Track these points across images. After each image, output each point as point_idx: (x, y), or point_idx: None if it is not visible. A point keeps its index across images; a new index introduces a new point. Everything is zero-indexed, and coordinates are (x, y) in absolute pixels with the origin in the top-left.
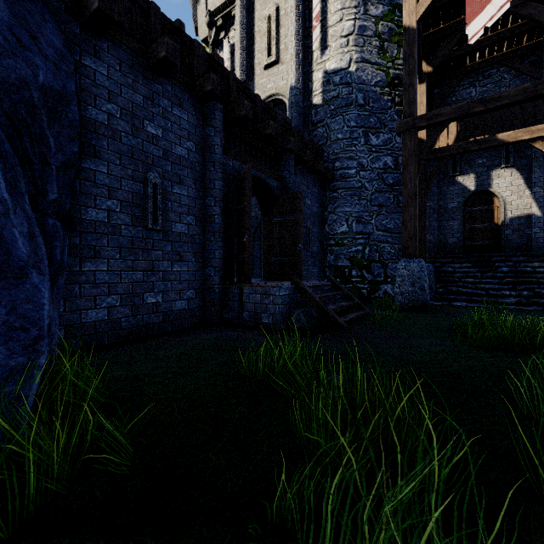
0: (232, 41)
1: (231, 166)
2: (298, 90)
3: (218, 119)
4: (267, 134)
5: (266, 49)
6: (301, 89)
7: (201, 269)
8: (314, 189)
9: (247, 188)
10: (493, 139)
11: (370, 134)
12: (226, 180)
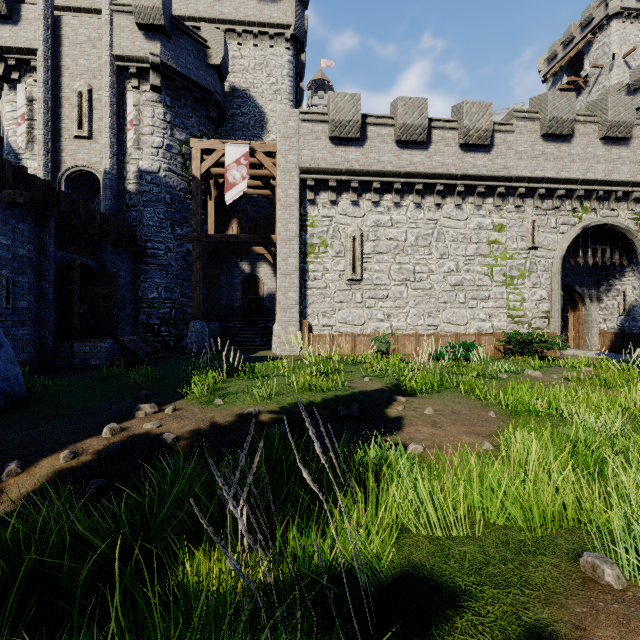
0: (30, 88)
1: (60, 256)
2: (113, 176)
3: (52, 228)
4: (90, 233)
5: (77, 121)
6: (116, 175)
7: (37, 332)
8: (129, 263)
9: (77, 277)
10: (250, 250)
11: (176, 226)
12: (56, 267)
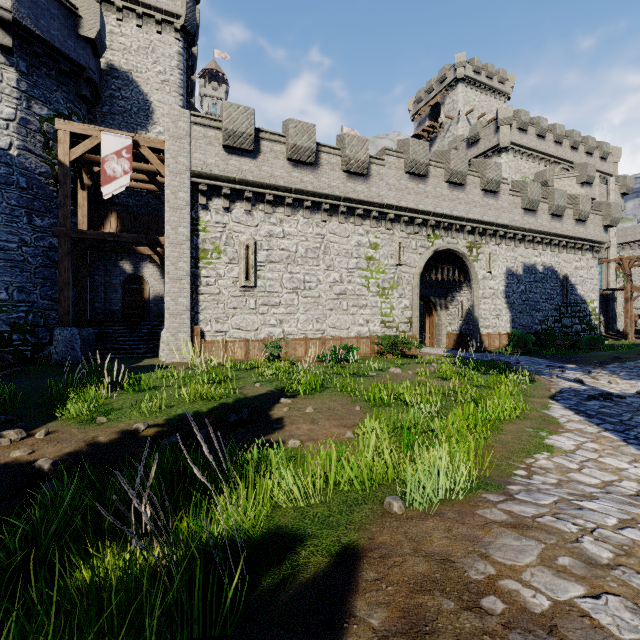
0: None
1: None
2: None
3: None
4: None
5: None
6: None
7: None
8: None
9: None
10: (132, 249)
11: (34, 216)
12: None
